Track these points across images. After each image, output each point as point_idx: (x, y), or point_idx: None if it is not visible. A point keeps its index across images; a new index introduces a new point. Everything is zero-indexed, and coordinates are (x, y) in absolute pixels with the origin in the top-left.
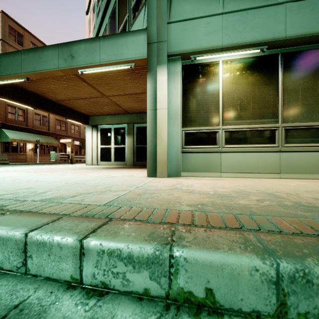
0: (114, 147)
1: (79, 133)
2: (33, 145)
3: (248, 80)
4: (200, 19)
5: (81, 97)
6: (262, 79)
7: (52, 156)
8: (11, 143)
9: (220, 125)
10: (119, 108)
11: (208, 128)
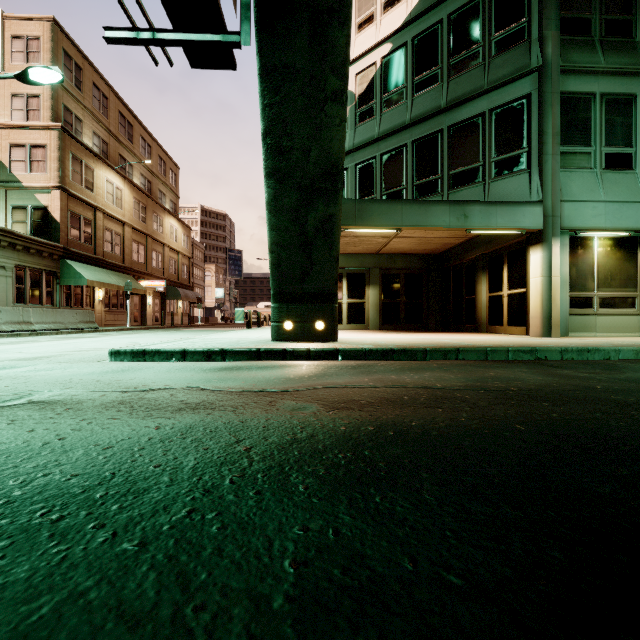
0: (347, 302)
1: (163, 268)
2: (103, 293)
3: (616, 256)
4: (588, 203)
5: (360, 235)
6: (626, 256)
7: (238, 316)
8: (73, 288)
9: (595, 292)
10: (377, 248)
11: (585, 294)
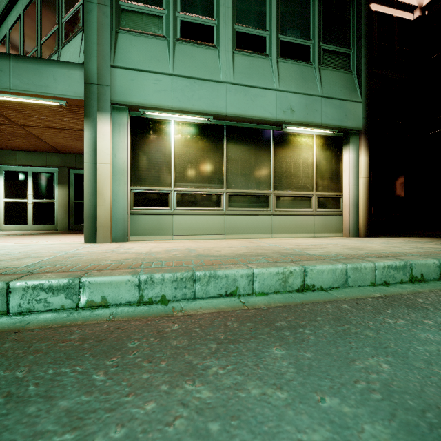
0: (33, 202)
1: None
2: None
3: (198, 145)
4: (149, 74)
5: None
6: (210, 147)
7: None
8: None
9: (171, 186)
10: (43, 143)
11: (160, 189)
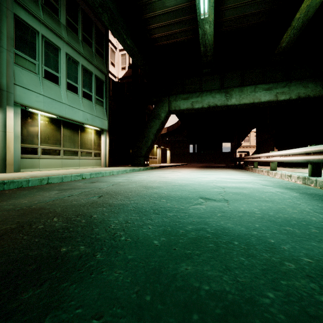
0: None
1: None
2: None
3: (51, 127)
4: (33, 92)
5: None
6: (56, 128)
7: None
8: None
9: (39, 145)
10: None
11: (33, 146)
